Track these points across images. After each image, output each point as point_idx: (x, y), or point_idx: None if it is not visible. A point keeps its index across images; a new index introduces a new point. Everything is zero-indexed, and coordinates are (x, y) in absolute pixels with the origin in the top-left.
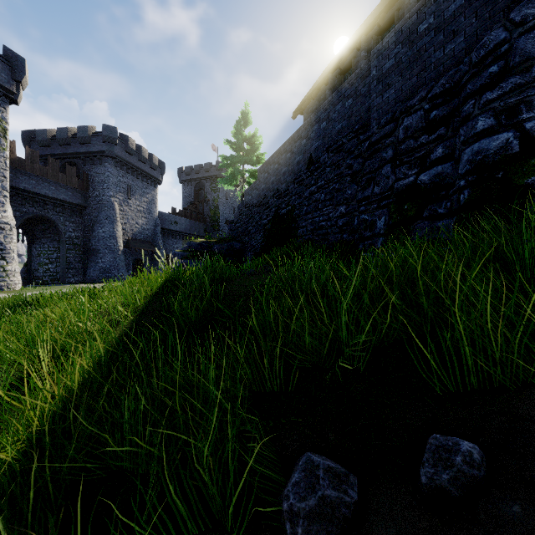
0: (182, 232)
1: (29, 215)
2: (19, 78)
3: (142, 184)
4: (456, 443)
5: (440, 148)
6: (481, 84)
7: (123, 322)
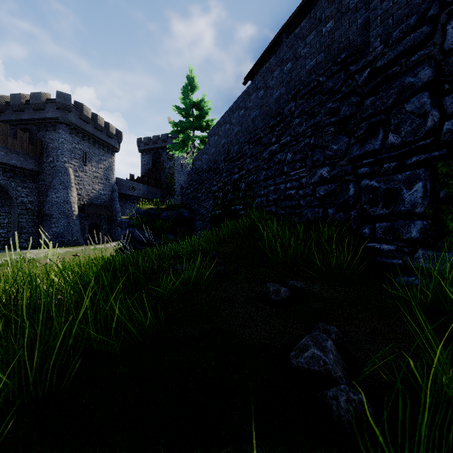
0: (140, 197)
1: None
2: None
3: (99, 151)
4: None
5: None
6: None
7: None
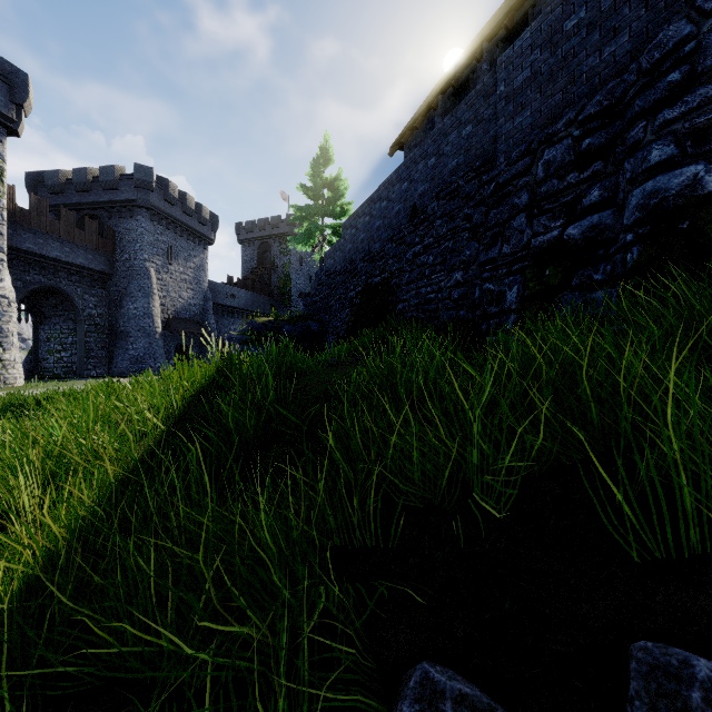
0: (241, 309)
1: (35, 285)
2: (21, 100)
3: (187, 244)
4: (685, 662)
5: (597, 190)
6: (655, 98)
7: (149, 434)
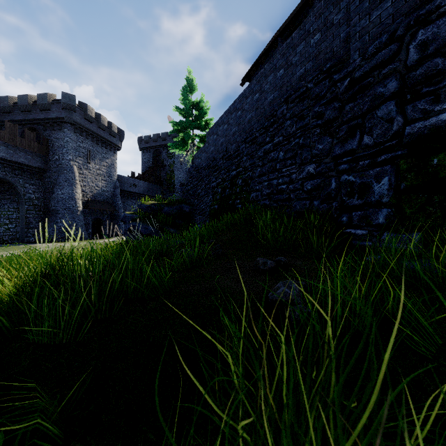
0: (141, 194)
1: None
2: None
3: (102, 149)
4: None
5: None
6: None
7: None
